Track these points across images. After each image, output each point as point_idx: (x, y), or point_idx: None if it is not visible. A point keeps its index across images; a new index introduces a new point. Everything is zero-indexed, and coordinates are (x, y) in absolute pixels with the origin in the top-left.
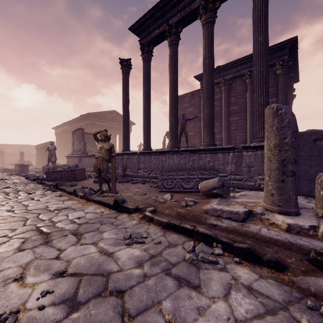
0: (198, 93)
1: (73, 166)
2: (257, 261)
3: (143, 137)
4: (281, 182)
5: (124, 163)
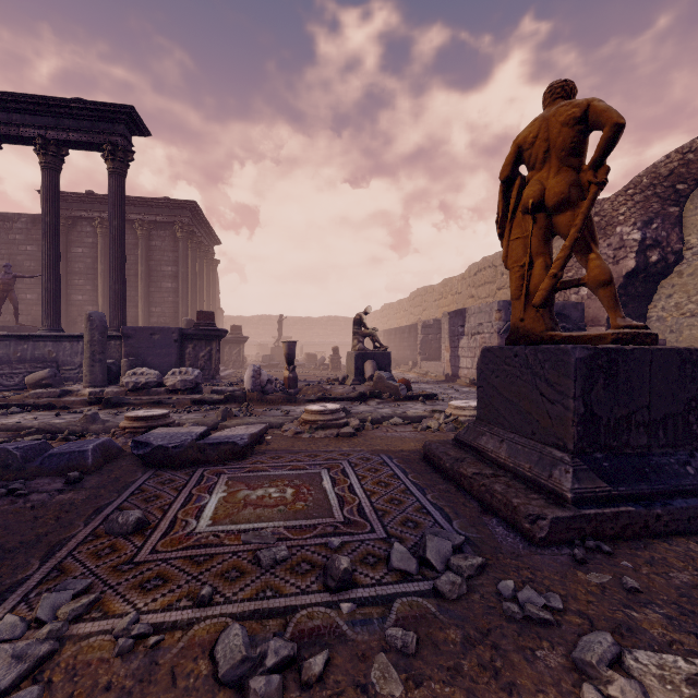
0: None
1: None
2: (54, 409)
3: None
4: (92, 367)
5: None
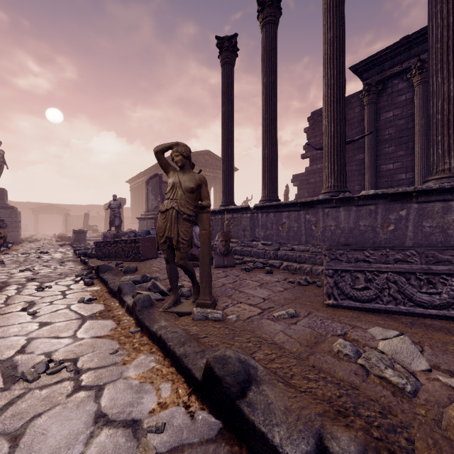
0: (356, 98)
1: (143, 233)
2: None
3: (262, 175)
4: None
5: (225, 227)
